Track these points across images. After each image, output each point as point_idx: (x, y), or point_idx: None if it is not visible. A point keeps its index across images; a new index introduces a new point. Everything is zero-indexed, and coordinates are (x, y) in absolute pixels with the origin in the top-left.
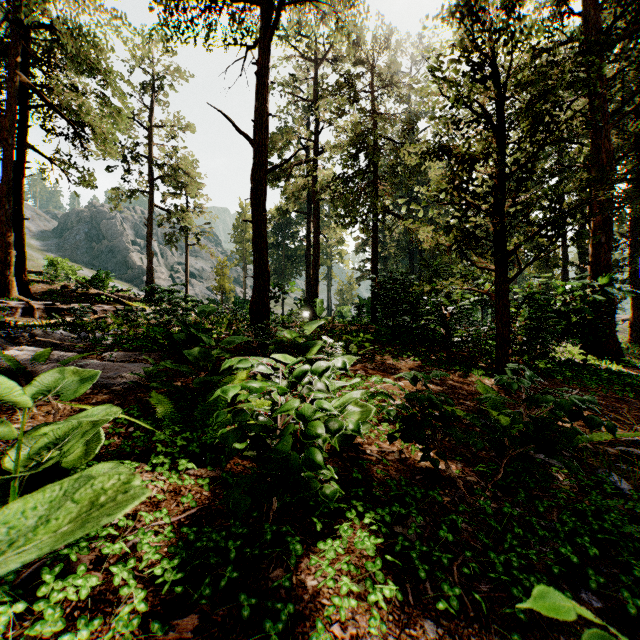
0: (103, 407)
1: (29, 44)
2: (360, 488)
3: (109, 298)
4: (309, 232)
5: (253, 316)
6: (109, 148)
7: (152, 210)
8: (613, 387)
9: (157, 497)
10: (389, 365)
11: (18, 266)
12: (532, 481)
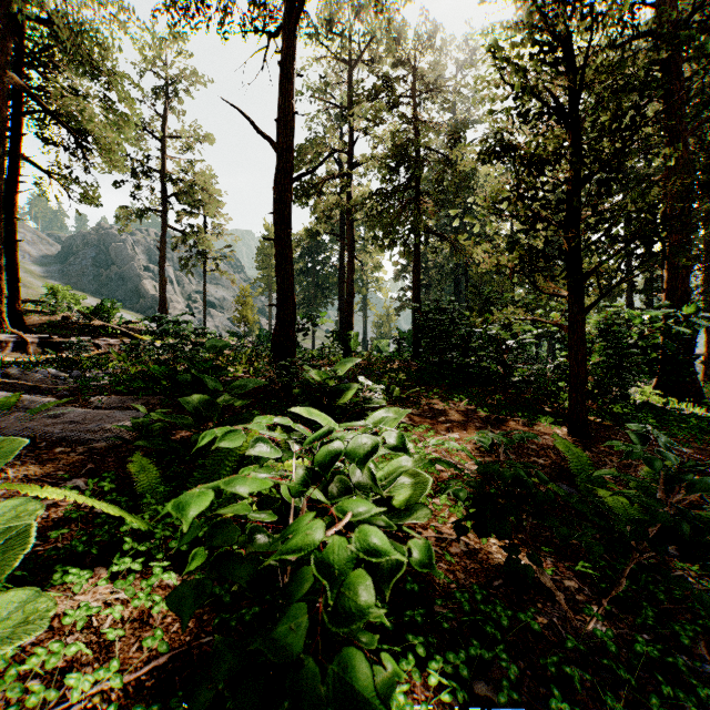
0: (14, 503)
1: (23, 41)
2: (417, 609)
3: (115, 331)
4: (342, 256)
5: (276, 352)
6: (115, 160)
7: (165, 231)
8: (706, 437)
9: (107, 637)
10: (439, 411)
11: (11, 294)
12: (660, 590)
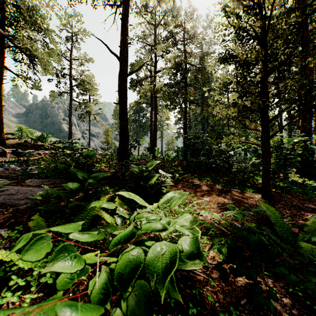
0: None
1: (5, 14)
2: None
3: (48, 147)
4: (151, 113)
5: (119, 157)
6: (48, 69)
7: (71, 102)
8: None
9: None
10: (197, 186)
11: None
12: None
